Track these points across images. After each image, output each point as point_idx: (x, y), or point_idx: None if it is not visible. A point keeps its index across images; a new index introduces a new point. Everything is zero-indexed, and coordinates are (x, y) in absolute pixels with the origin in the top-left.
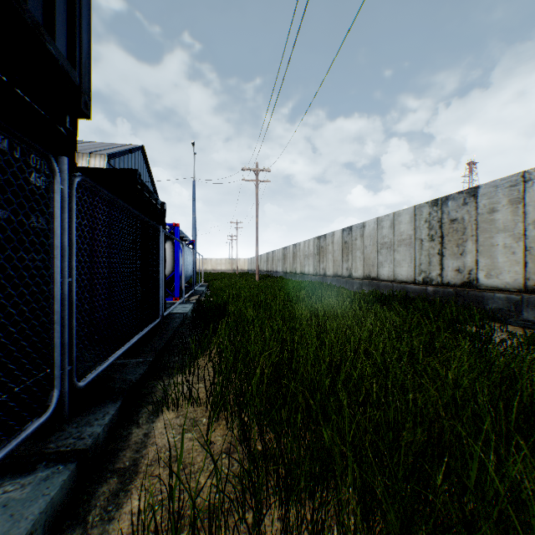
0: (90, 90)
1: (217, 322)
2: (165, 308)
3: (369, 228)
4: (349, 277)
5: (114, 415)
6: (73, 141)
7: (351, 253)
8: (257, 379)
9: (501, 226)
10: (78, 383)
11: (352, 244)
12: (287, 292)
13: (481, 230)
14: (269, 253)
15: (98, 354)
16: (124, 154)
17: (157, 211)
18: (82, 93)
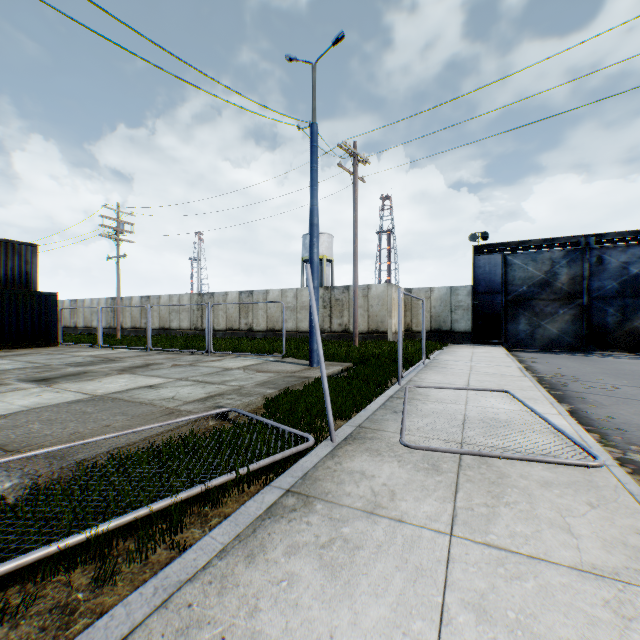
0: None
1: None
2: None
3: (88, 303)
4: (77, 328)
5: None
6: None
7: (78, 314)
8: None
9: (128, 310)
10: None
11: (78, 309)
12: None
13: (124, 311)
14: None
15: None
16: None
17: None
18: None
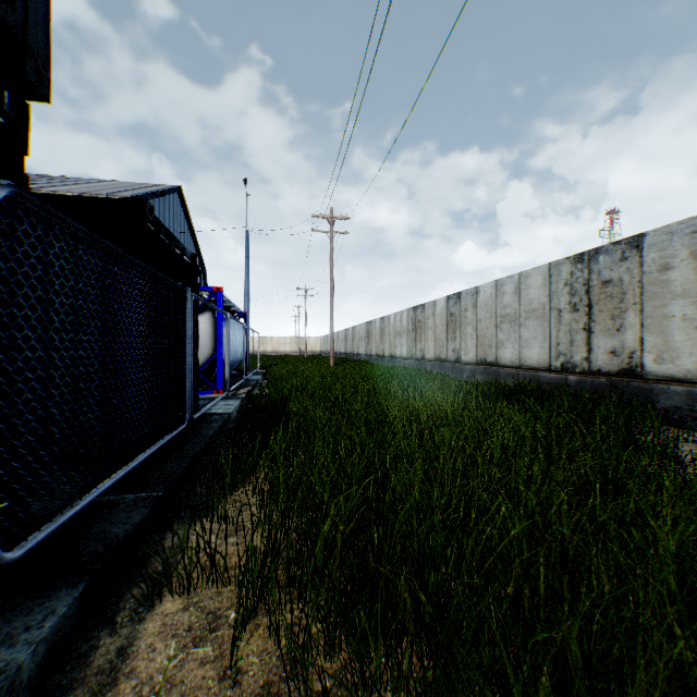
0: (48, 53)
1: (272, 428)
2: (197, 406)
3: (484, 295)
4: (457, 362)
5: (67, 615)
6: (20, 139)
7: (459, 329)
8: (327, 534)
9: (679, 289)
10: (7, 554)
11: (460, 317)
12: (373, 382)
13: (647, 295)
14: (348, 330)
15: (78, 485)
16: (155, 197)
17: (185, 266)
18: (29, 52)
